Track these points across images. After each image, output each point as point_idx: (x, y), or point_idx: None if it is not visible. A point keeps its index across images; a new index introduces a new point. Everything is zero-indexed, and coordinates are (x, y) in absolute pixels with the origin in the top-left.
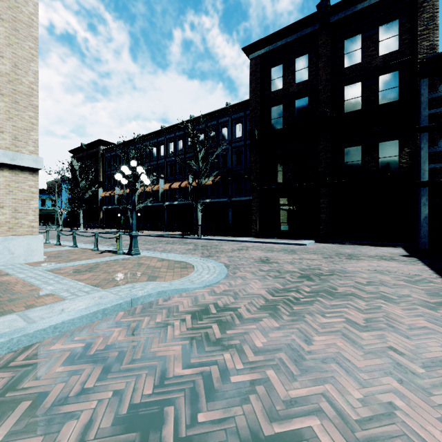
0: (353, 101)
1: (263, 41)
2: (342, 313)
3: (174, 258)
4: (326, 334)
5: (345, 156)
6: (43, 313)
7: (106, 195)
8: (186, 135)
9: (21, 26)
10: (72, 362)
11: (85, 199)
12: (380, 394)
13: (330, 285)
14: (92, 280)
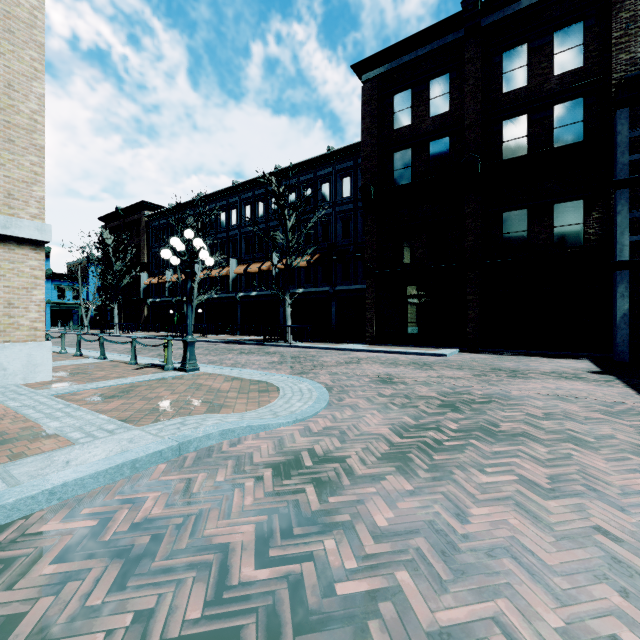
0: (516, 142)
1: (382, 55)
2: (512, 467)
3: (249, 376)
4: (489, 504)
5: (504, 224)
6: (35, 468)
7: (153, 283)
8: (269, 195)
9: (17, 26)
10: (71, 556)
11: (123, 288)
12: (594, 618)
13: (488, 419)
14: (121, 412)
